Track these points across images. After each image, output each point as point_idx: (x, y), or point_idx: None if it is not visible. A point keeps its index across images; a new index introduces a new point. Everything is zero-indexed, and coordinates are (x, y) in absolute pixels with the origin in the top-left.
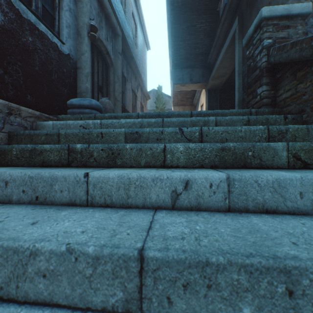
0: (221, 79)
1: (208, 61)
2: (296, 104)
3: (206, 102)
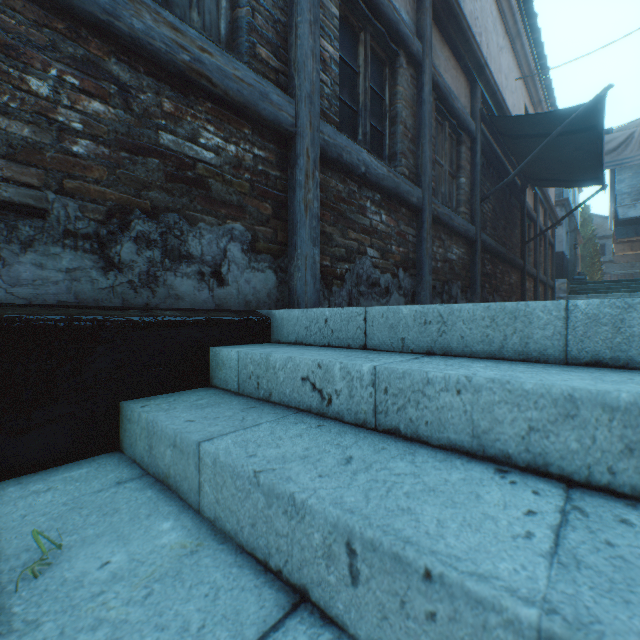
0: None
1: None
2: None
3: None
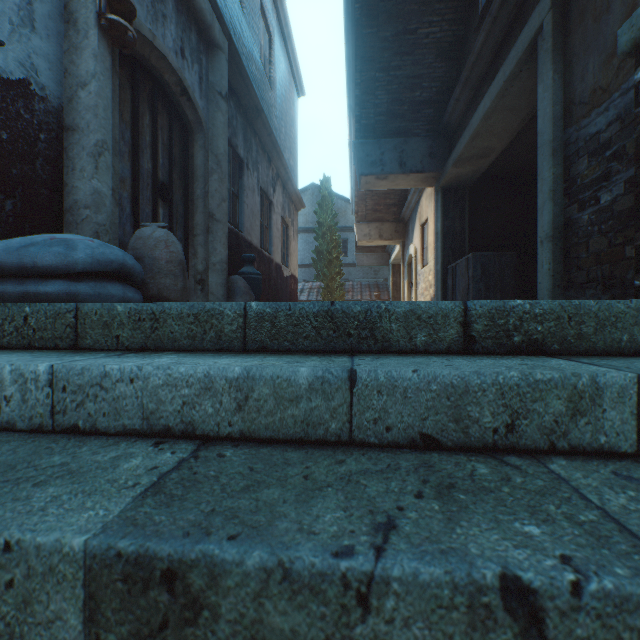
0: (478, 163)
1: (444, 120)
2: None
3: (438, 218)
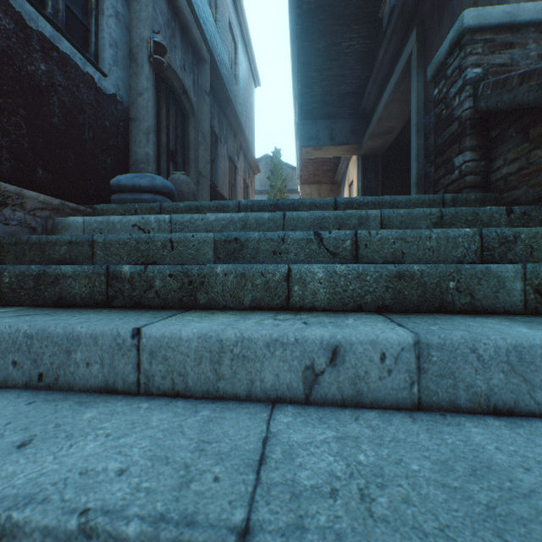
0: (386, 138)
1: (361, 107)
2: (529, 187)
3: (359, 178)
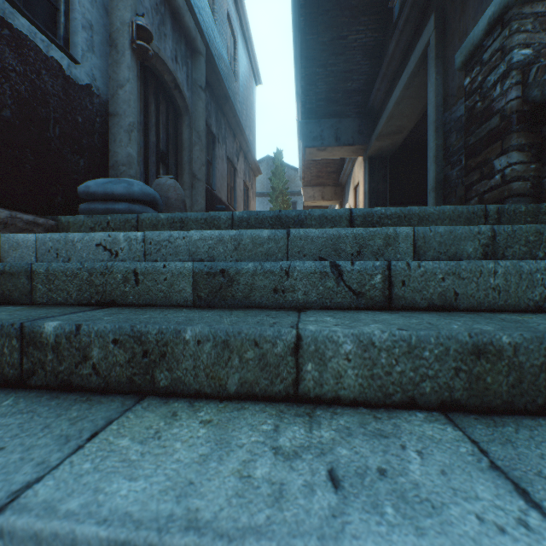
0: (395, 138)
1: (369, 105)
2: None
3: (365, 181)
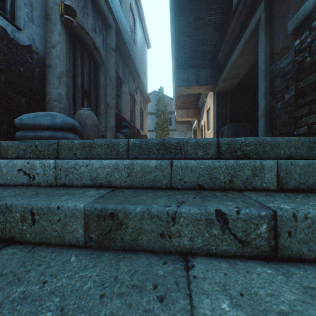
0: (233, 81)
1: (217, 60)
2: None
3: (214, 107)
